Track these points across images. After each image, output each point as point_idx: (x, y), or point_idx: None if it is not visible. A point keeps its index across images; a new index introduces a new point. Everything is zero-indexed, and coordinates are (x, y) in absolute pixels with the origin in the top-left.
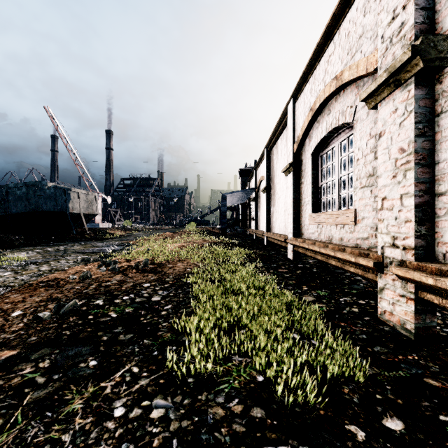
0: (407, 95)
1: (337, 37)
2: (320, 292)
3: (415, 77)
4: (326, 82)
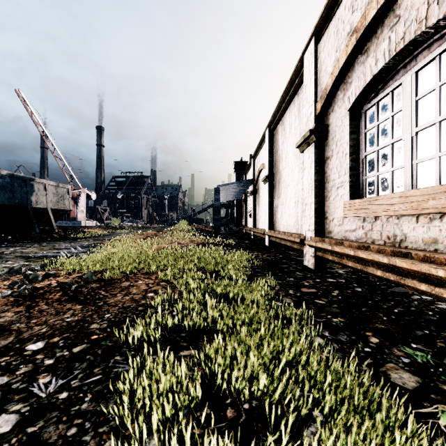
0: None
1: None
2: (413, 352)
3: None
4: None
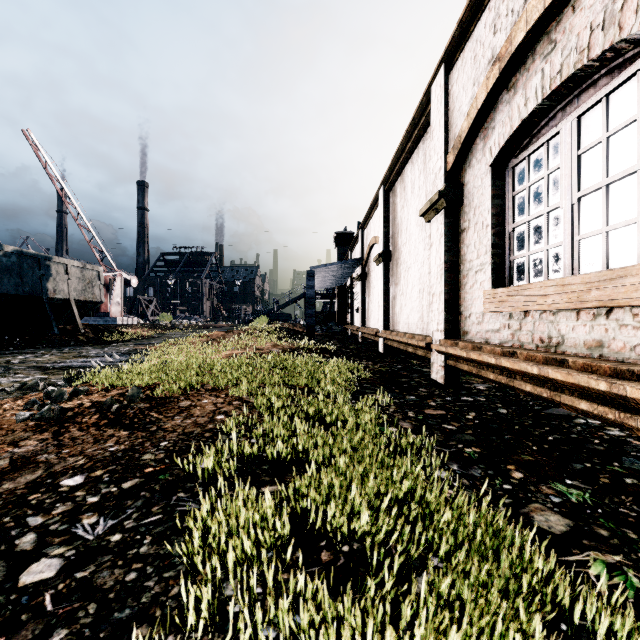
0: None
1: None
2: (566, 489)
3: None
4: None
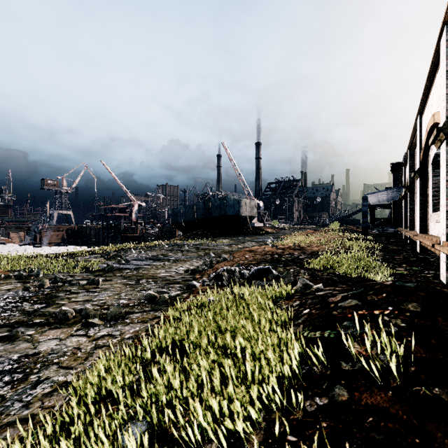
0: (444, 148)
1: (434, 85)
2: (414, 268)
3: (446, 140)
4: (431, 114)
